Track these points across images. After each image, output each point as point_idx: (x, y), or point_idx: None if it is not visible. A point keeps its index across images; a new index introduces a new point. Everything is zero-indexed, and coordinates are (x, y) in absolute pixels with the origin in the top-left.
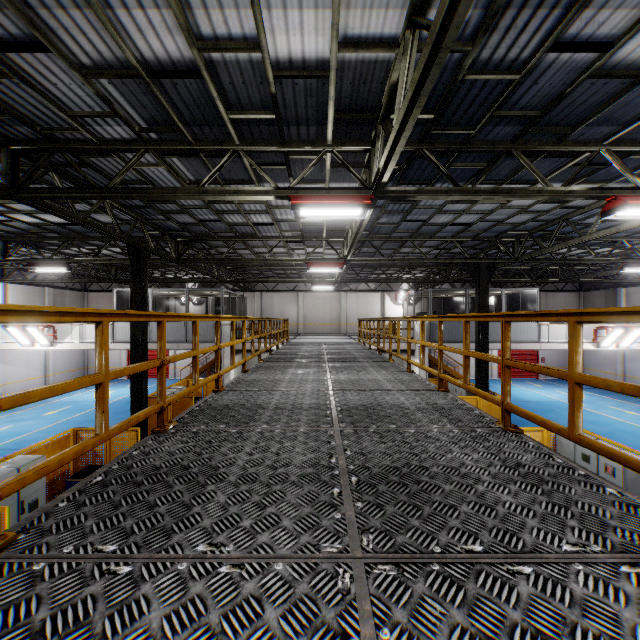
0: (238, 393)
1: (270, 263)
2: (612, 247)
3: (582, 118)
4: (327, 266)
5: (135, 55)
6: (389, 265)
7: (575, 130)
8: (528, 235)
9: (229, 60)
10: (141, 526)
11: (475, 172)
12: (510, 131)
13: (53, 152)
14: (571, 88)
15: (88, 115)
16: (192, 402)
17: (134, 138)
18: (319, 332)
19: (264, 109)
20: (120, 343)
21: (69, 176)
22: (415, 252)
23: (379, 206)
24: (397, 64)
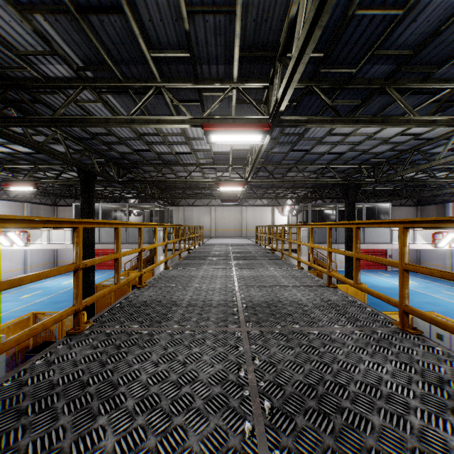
0: (157, 289)
1: (190, 184)
2: (448, 171)
3: (447, 57)
4: (232, 186)
5: None
6: (278, 186)
7: (440, 68)
8: (386, 162)
9: None
10: None
11: (351, 108)
12: (385, 70)
13: (8, 88)
14: (445, 25)
15: (31, 53)
16: (130, 289)
17: (74, 76)
18: (226, 236)
19: (180, 48)
20: None
21: (26, 111)
22: (298, 176)
23: (273, 138)
24: None
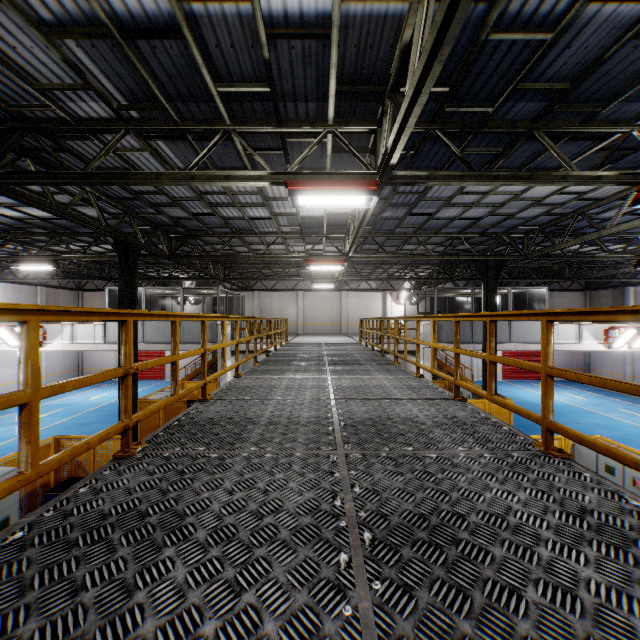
0: (227, 403)
1: (268, 261)
2: (626, 243)
3: (616, 92)
4: (327, 263)
5: (103, 8)
6: (391, 263)
7: (606, 107)
8: (539, 230)
9: (214, 15)
10: (47, 634)
11: (489, 158)
12: (533, 108)
13: (24, 133)
14: (610, 52)
15: (58, 87)
16: (185, 406)
17: (113, 117)
18: (319, 332)
19: (257, 80)
20: (112, 344)
21: (47, 163)
22: (419, 249)
23: (383, 198)
24: (411, 18)
